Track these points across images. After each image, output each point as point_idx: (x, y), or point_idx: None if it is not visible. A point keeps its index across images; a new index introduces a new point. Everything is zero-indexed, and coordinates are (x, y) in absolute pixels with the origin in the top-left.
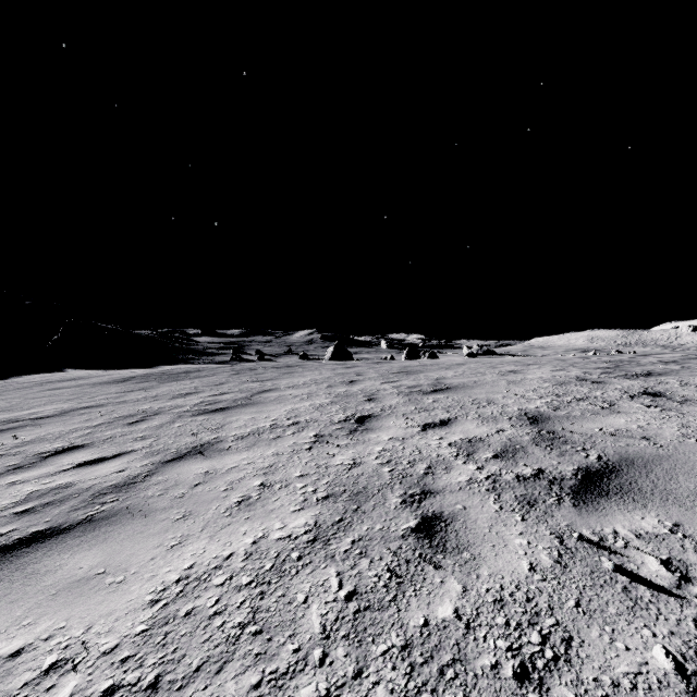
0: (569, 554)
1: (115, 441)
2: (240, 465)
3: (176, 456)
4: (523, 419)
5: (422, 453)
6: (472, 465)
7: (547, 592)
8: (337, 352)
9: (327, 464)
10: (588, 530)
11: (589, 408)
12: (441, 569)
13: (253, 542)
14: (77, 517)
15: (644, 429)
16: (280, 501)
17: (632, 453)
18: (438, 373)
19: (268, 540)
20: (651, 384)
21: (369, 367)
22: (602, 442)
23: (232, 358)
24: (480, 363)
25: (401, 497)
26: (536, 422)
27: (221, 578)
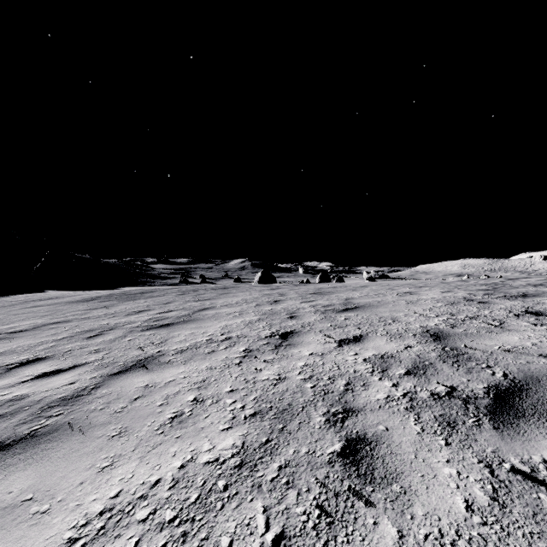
0: (503, 489)
1: (73, 354)
2: (176, 379)
3: (122, 369)
4: (426, 336)
5: (340, 369)
6: (387, 382)
7: (492, 542)
8: (263, 276)
9: (254, 379)
10: (516, 458)
11: (483, 326)
12: (372, 505)
13: (181, 466)
14: (22, 432)
15: (538, 347)
16: (210, 418)
17: (534, 371)
18: (346, 293)
19: (196, 464)
20: (530, 305)
21: (290, 289)
22: (504, 359)
23: (181, 281)
24: (380, 285)
25: (324, 415)
26: (438, 338)
27: (145, 512)
